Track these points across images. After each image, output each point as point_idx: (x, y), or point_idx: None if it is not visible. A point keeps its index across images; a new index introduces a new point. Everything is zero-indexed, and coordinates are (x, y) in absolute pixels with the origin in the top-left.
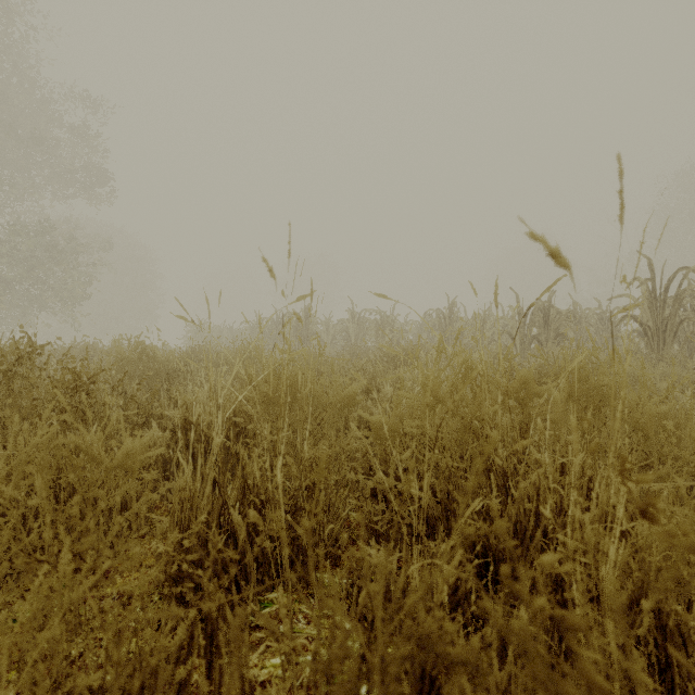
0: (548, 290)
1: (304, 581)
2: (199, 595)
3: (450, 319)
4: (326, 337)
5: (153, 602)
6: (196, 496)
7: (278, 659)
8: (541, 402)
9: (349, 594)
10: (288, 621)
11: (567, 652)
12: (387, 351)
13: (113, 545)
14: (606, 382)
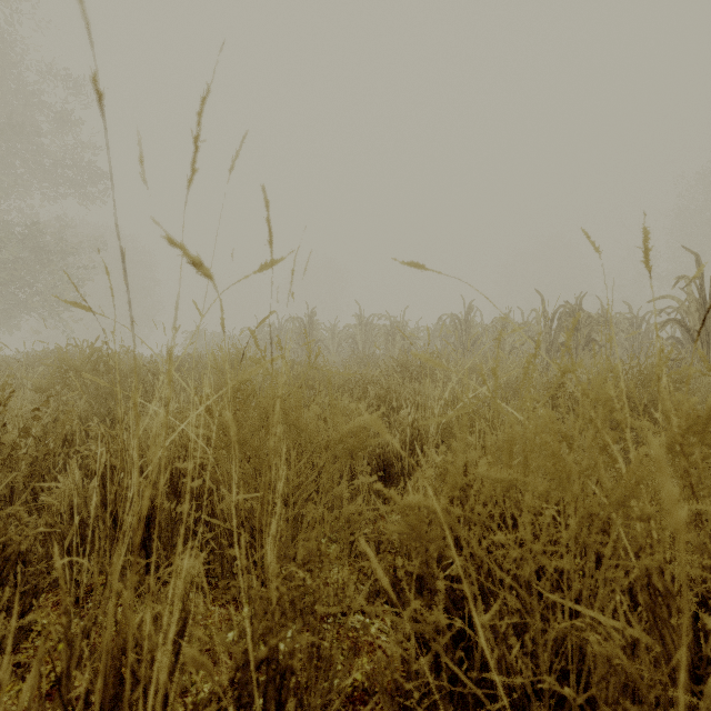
0: None
1: None
2: None
3: (466, 325)
4: (331, 344)
5: None
6: None
7: None
8: None
9: None
10: None
11: None
12: (400, 359)
13: None
14: None
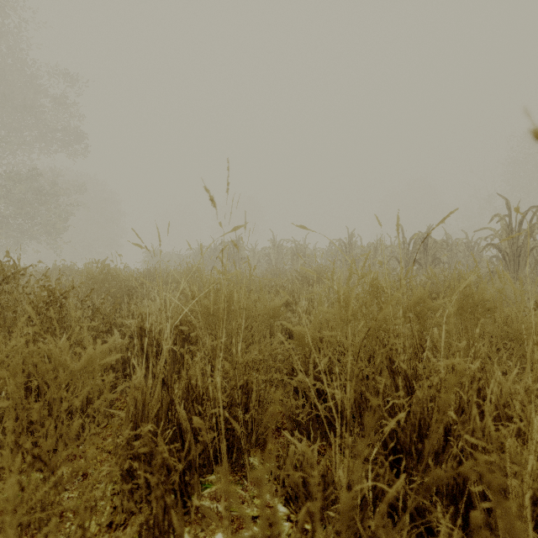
0: (443, 221)
1: (238, 465)
2: (147, 491)
3: (349, 247)
4: (252, 261)
5: (106, 499)
6: (147, 395)
7: (217, 537)
8: (437, 315)
9: (276, 476)
10: (229, 531)
11: (468, 533)
12: (301, 272)
13: (80, 433)
14: (489, 298)
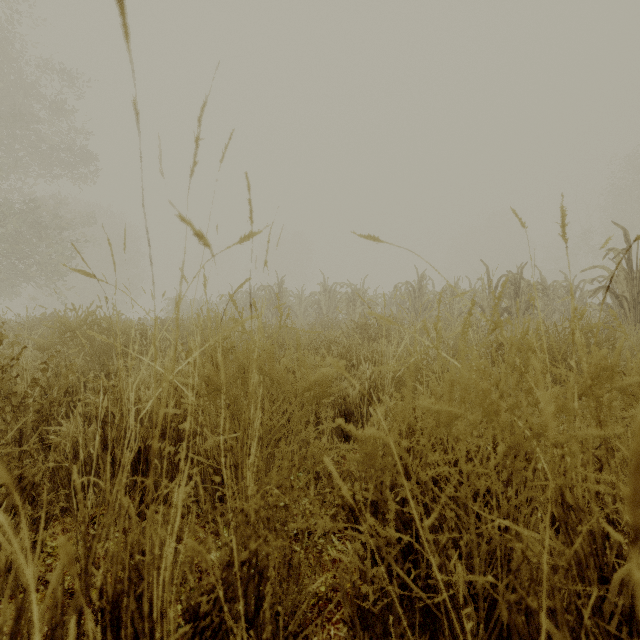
0: None
1: None
2: None
3: (419, 292)
4: (298, 309)
5: None
6: (29, 594)
7: None
8: None
9: None
10: None
11: None
12: (360, 322)
13: None
14: None
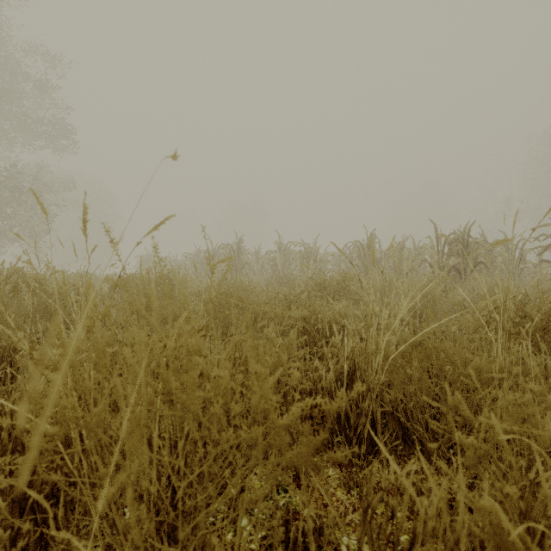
0: None
1: None
2: None
3: (368, 250)
4: (256, 266)
5: None
6: None
7: None
8: None
9: None
10: None
11: None
12: (318, 279)
13: None
14: None
